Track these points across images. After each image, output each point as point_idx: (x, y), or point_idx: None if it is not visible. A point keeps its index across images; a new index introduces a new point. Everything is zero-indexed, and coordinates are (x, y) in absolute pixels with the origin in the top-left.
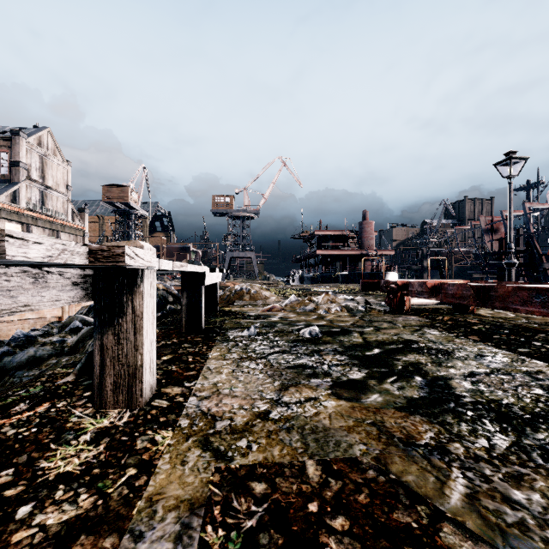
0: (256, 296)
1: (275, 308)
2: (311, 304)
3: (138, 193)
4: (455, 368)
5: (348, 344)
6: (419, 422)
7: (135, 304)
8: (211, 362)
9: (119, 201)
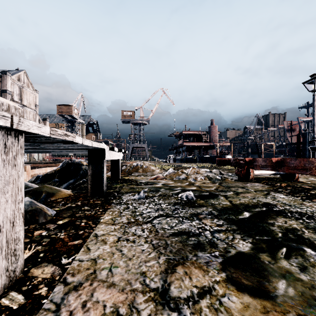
0: (147, 169)
1: (159, 177)
2: (183, 175)
3: (78, 109)
4: None
5: (220, 207)
6: None
7: None
8: (100, 227)
9: (67, 114)
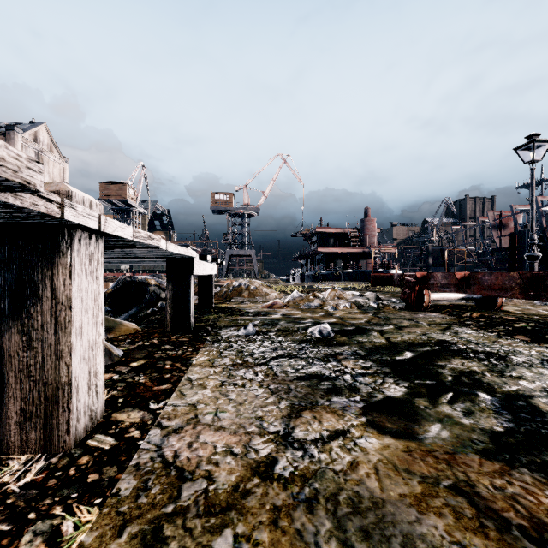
0: (256, 292)
1: (277, 304)
2: (317, 300)
3: (136, 190)
4: (525, 379)
5: (370, 345)
6: (534, 485)
7: (57, 284)
8: (194, 370)
9: (117, 198)
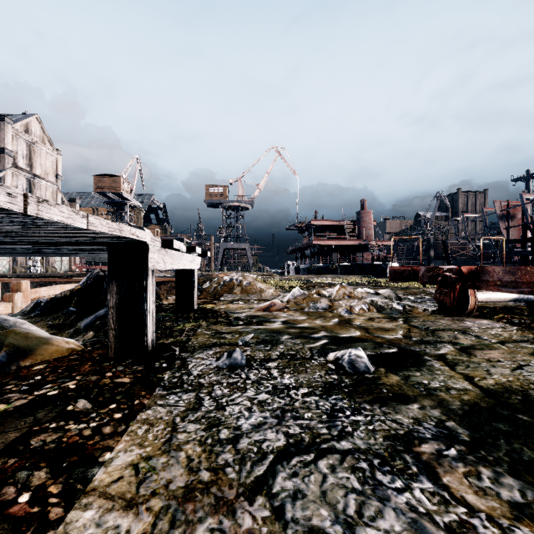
0: (249, 288)
1: (275, 306)
2: (324, 300)
3: (131, 183)
4: None
5: (456, 402)
6: None
7: None
8: (74, 529)
9: (111, 191)
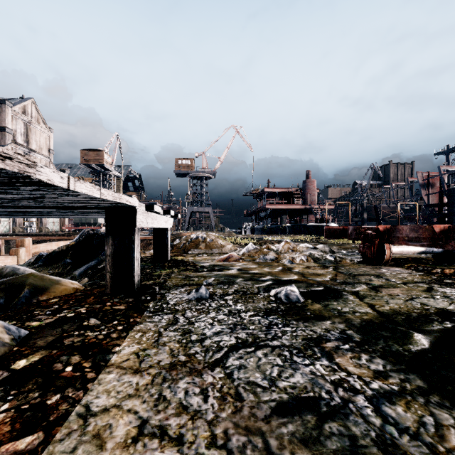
0: (212, 244)
1: (232, 257)
2: (272, 253)
3: (112, 156)
4: None
5: (357, 320)
6: None
7: None
8: (104, 382)
9: (95, 163)
